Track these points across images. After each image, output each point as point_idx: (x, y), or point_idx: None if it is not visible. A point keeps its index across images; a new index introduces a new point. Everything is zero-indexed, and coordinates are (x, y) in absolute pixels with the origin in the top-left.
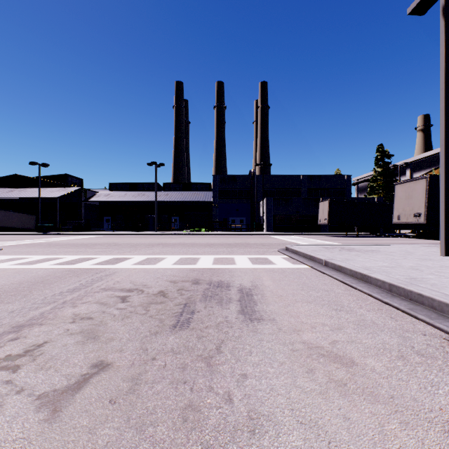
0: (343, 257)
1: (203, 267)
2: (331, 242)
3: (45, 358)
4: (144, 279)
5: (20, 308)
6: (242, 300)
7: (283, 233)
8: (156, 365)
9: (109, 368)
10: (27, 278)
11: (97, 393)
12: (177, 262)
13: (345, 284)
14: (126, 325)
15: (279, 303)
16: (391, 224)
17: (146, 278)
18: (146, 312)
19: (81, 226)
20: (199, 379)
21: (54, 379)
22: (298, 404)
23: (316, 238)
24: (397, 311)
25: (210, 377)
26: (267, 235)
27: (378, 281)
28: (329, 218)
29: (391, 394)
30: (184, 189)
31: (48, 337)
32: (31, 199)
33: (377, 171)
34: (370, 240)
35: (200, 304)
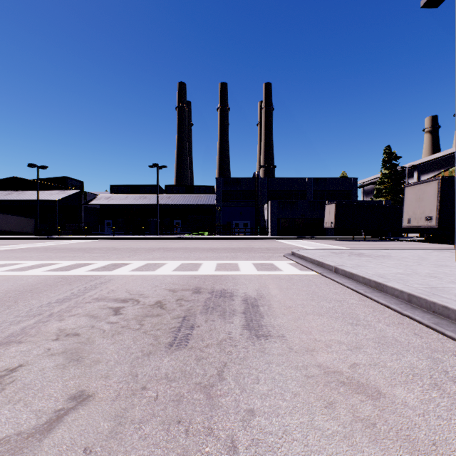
0: (353, 263)
1: (205, 274)
2: (338, 246)
3: (16, 388)
4: (141, 287)
5: (0, 322)
6: (247, 312)
7: (288, 237)
8: (146, 397)
9: (90, 401)
10: (15, 287)
11: (70, 438)
12: (178, 268)
13: (358, 293)
14: (116, 343)
15: (288, 316)
16: (399, 228)
17: (143, 287)
18: (140, 327)
19: (81, 229)
20: (196, 416)
21: (21, 417)
22: (319, 454)
23: (323, 242)
24: (420, 326)
25: (210, 413)
26: (272, 239)
27: (395, 291)
28: (335, 221)
29: (433, 439)
30: (186, 192)
31: (25, 358)
32: (30, 202)
33: (384, 173)
34: (378, 244)
35: (200, 317)
